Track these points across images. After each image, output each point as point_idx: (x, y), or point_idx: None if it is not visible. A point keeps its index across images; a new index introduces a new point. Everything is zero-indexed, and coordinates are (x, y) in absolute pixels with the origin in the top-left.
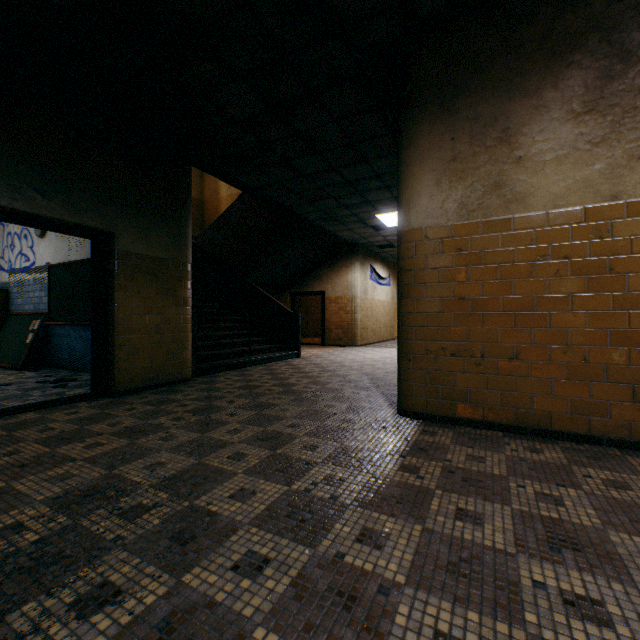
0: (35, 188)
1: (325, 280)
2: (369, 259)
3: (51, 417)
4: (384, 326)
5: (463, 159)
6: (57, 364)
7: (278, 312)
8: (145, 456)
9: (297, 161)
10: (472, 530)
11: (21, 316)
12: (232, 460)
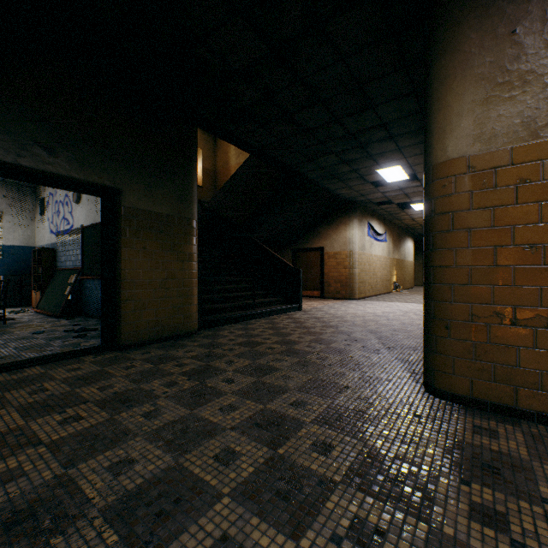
0: (41, 145)
1: (324, 237)
2: (366, 216)
3: (52, 373)
4: (380, 280)
5: (531, 56)
6: (88, 313)
7: (280, 267)
8: (117, 444)
9: (299, 114)
10: None
11: (64, 271)
12: (218, 463)
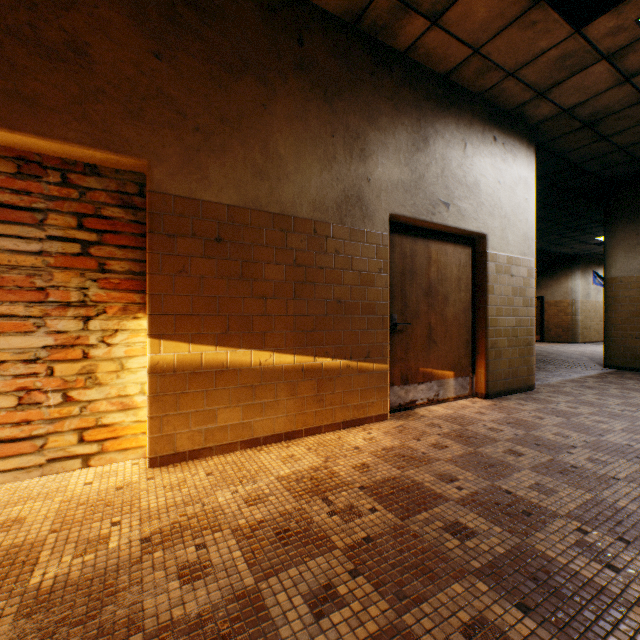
0: None
1: (543, 287)
2: (591, 266)
3: None
4: None
5: None
6: None
7: None
8: None
9: None
10: (619, 381)
11: None
12: None
